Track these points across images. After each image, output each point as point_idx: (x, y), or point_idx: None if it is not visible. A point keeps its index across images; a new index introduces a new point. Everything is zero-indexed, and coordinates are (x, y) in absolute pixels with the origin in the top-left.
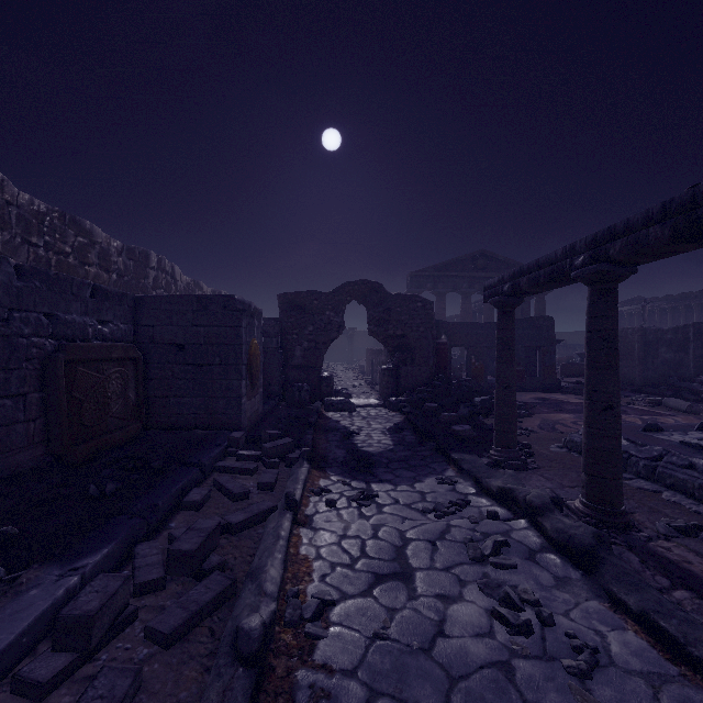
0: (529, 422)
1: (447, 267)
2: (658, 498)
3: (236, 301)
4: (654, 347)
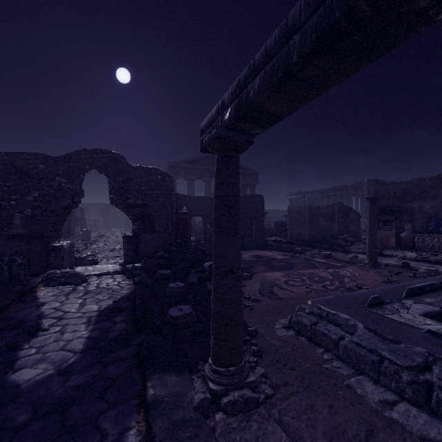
0: (251, 285)
1: (195, 162)
2: None
3: None
4: (316, 218)
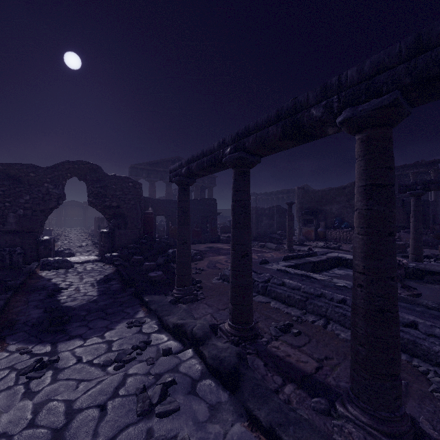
0: (202, 263)
1: (157, 164)
2: (269, 307)
3: None
4: (261, 217)
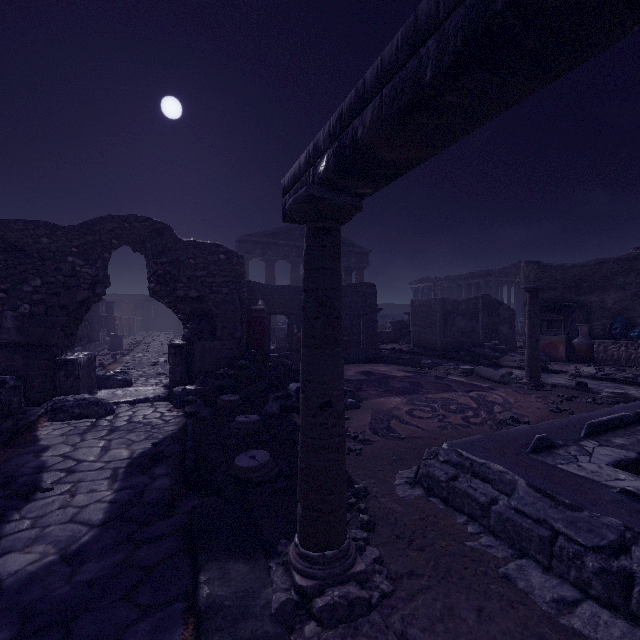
0: (358, 418)
1: (277, 235)
2: None
3: None
4: (451, 316)
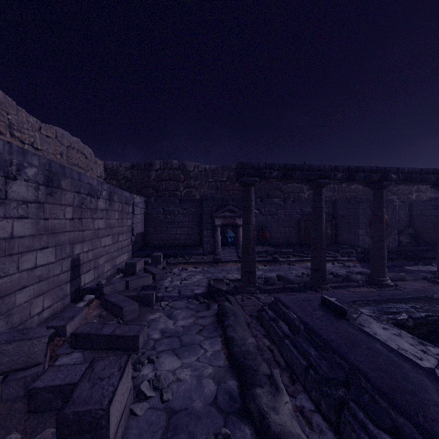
0: None
1: None
2: None
3: (358, 198)
4: None
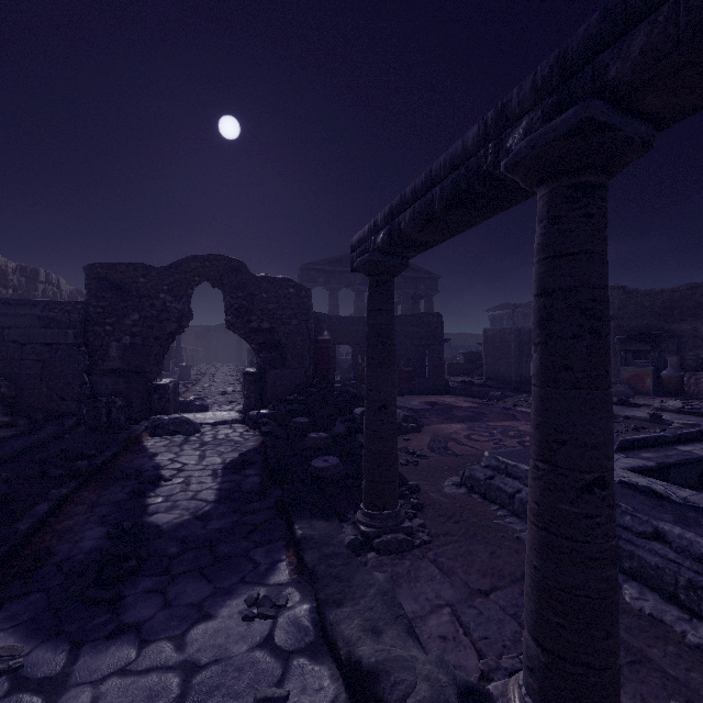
0: (418, 439)
1: (340, 262)
2: (622, 605)
3: None
4: (527, 347)
